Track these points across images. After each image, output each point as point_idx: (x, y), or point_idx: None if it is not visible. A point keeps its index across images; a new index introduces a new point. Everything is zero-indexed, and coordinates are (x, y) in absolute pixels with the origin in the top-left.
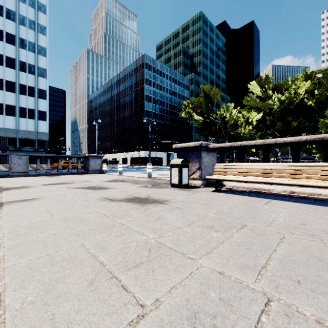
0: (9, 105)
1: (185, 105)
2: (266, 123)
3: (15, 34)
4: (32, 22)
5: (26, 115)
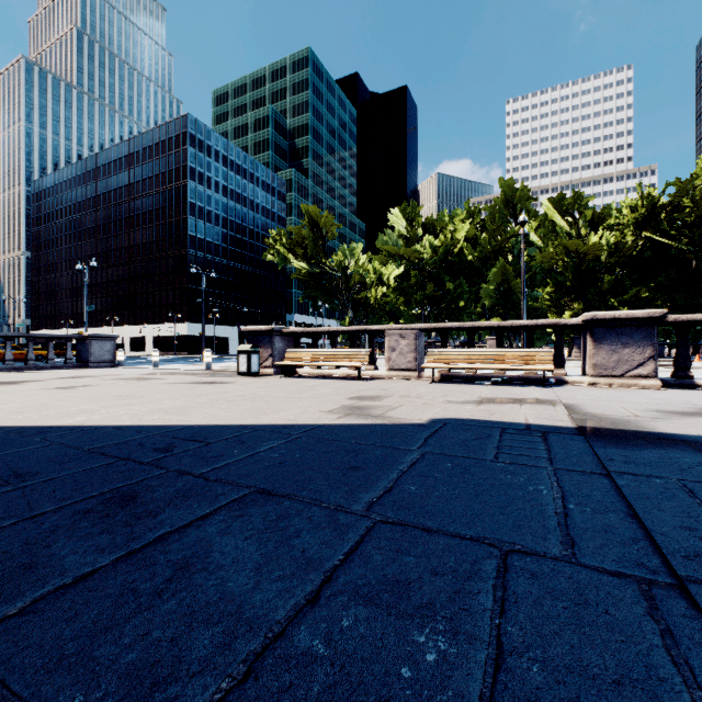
0: None
1: (275, 238)
2: (412, 283)
3: None
4: None
5: None
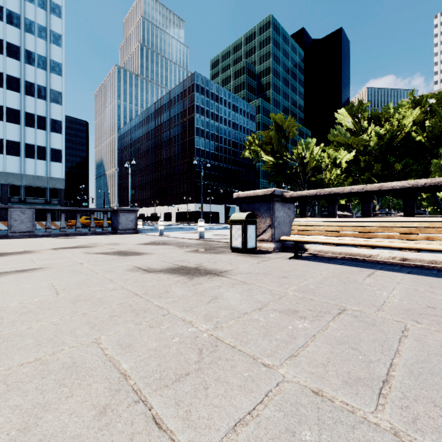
0: (11, 141)
1: (250, 141)
2: (360, 165)
3: (20, 45)
4: (42, 28)
5: (35, 155)
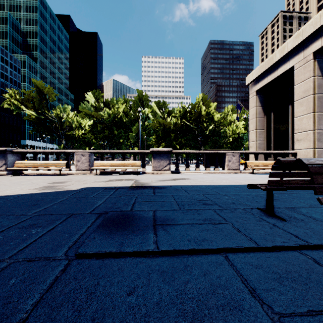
0: None
1: (11, 94)
2: (98, 129)
3: None
4: None
5: None
